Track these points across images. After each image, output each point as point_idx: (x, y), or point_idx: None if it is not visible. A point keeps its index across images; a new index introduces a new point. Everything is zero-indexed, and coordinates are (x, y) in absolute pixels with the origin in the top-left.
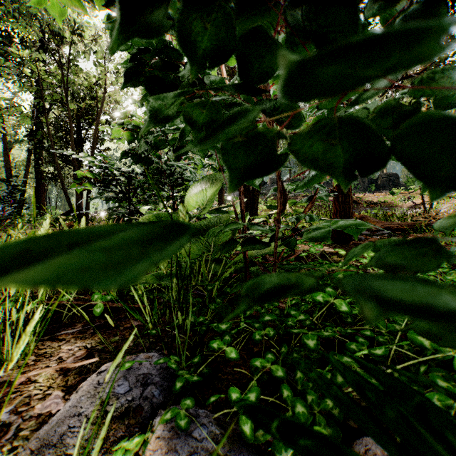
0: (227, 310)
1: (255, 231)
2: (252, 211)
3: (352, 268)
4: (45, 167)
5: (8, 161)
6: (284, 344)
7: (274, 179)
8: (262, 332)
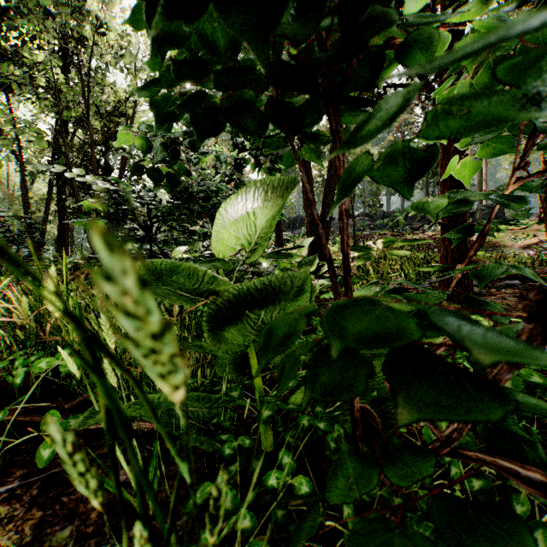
0: None
1: (326, 281)
2: (320, 253)
3: None
4: (71, 202)
5: (26, 195)
6: None
7: None
8: None
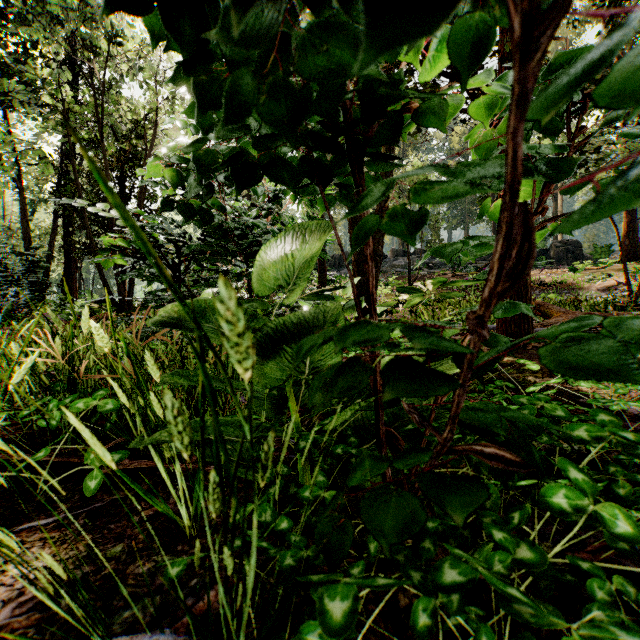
0: (343, 535)
1: None
2: None
3: (603, 415)
4: (79, 236)
5: (27, 227)
6: (485, 625)
7: (398, 250)
8: (432, 600)
